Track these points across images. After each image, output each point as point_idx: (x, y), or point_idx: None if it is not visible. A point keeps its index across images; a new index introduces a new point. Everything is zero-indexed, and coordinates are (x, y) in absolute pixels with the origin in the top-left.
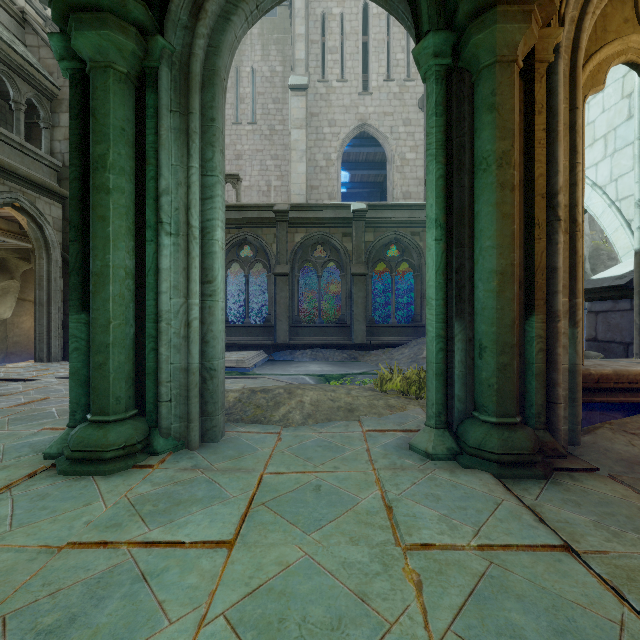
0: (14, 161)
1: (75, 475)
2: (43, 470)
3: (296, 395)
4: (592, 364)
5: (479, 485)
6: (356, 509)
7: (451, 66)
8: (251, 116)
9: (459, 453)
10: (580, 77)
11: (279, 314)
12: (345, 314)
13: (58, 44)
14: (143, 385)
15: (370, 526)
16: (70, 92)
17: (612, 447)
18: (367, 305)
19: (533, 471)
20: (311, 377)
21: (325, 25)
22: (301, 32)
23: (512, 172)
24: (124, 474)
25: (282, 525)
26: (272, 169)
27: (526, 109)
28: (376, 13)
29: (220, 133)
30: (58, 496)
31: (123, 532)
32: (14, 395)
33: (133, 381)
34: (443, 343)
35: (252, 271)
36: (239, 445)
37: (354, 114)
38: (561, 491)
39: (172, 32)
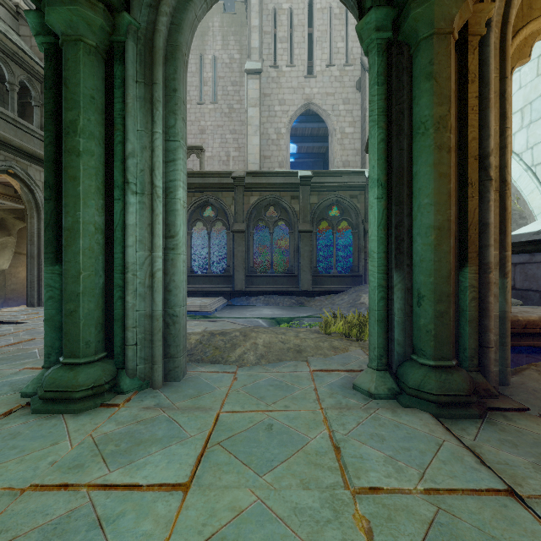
0: (9, 134)
1: (47, 414)
2: (18, 408)
3: (250, 337)
4: (518, 311)
5: (420, 425)
6: (306, 449)
7: (391, 39)
8: (213, 97)
9: (399, 393)
10: (509, 49)
11: (237, 265)
12: (293, 265)
13: (34, 21)
14: (112, 330)
15: (319, 467)
16: (45, 65)
17: (540, 388)
18: (312, 258)
19: (469, 411)
20: (264, 320)
21: (276, 18)
22: (255, 24)
23: (448, 135)
24: (92, 413)
25: (236, 466)
26: (231, 142)
27: (460, 79)
28: (320, 8)
29: (182, 102)
30: (28, 435)
31: (84, 474)
32: (5, 336)
33: (102, 326)
34: (384, 292)
35: (214, 229)
36: (199, 384)
37: (301, 94)
38: (497, 431)
39: (137, 10)
